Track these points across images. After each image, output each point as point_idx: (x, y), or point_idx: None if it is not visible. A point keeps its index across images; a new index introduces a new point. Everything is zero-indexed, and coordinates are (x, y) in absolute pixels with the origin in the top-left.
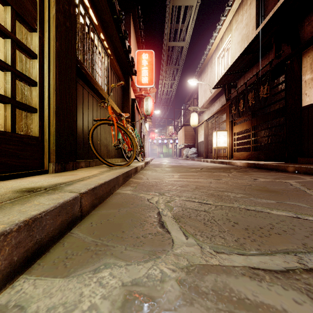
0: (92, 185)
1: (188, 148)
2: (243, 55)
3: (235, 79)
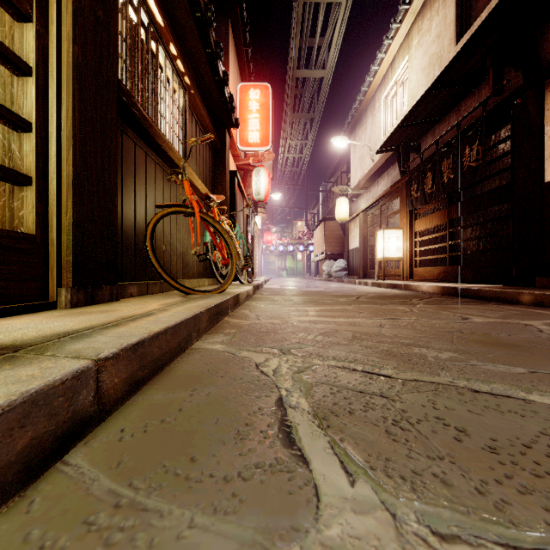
0: (133, 337)
1: (331, 261)
2: (433, 89)
3: (418, 136)
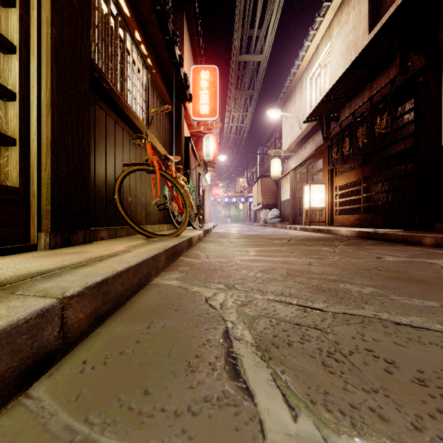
0: (98, 276)
1: (267, 210)
2: (350, 70)
3: (337, 109)
